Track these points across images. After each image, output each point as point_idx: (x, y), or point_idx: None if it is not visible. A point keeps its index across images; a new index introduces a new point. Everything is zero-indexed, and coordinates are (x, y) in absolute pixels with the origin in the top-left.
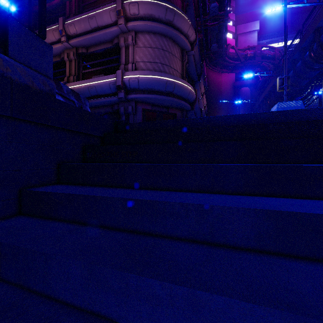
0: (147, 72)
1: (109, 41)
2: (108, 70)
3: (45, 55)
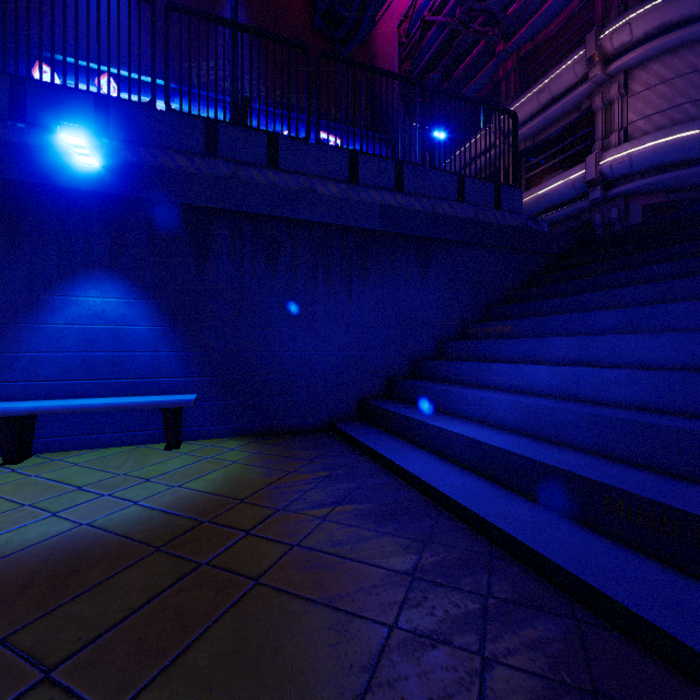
0: (650, 138)
1: (572, 110)
2: (571, 159)
3: (518, 199)
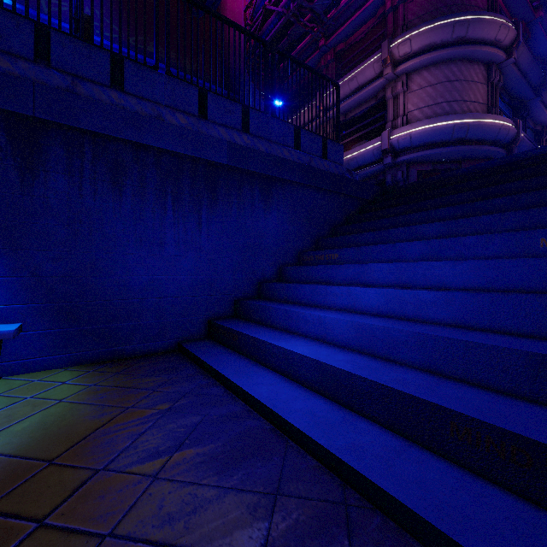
0: (422, 123)
1: (372, 98)
2: (371, 134)
3: (340, 152)
